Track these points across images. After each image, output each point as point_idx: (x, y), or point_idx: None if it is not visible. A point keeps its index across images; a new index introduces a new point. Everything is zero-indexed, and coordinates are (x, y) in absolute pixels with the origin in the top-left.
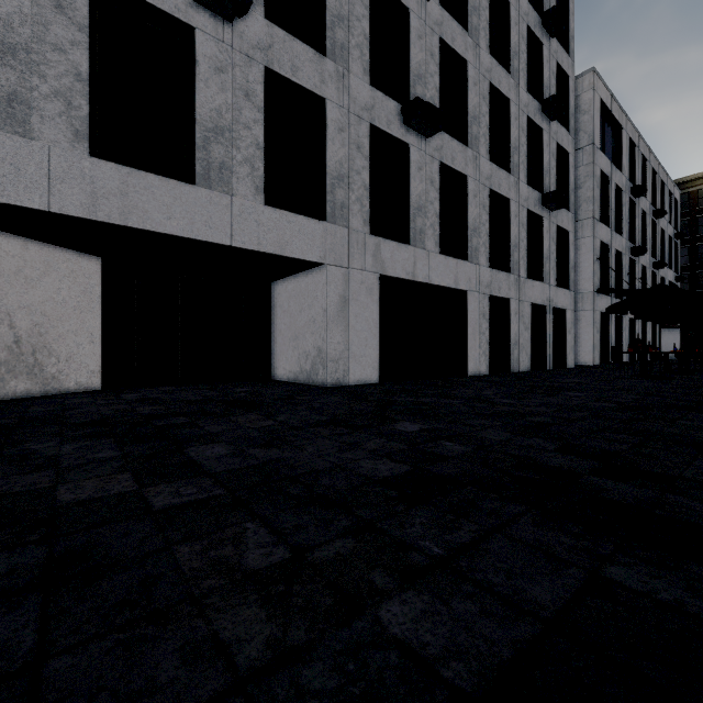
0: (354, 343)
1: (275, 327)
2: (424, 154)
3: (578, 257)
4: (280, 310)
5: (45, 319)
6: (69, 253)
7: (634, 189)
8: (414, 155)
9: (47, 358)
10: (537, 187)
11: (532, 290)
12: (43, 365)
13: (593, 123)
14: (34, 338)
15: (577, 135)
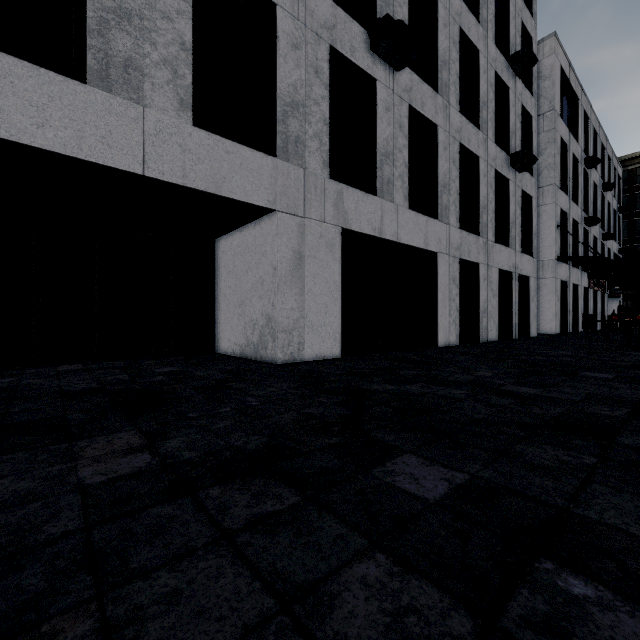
0: (311, 309)
1: (219, 292)
2: (392, 93)
3: (538, 225)
4: (225, 271)
5: None
6: None
7: (588, 160)
8: (381, 92)
9: None
10: (503, 148)
11: (499, 255)
12: None
13: (554, 89)
14: None
15: (537, 101)
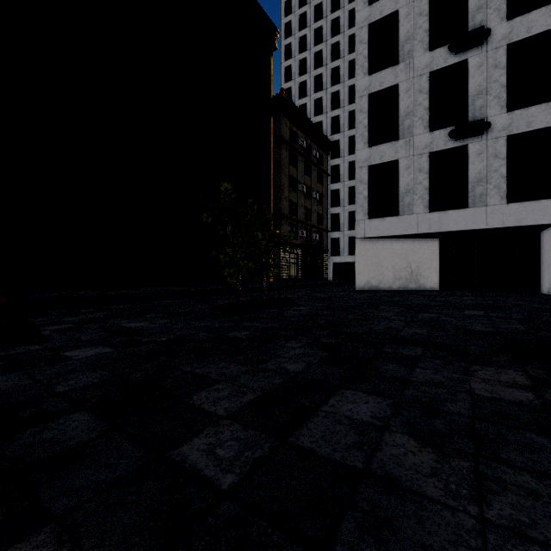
0: None
1: (541, 260)
2: None
3: None
4: (543, 250)
5: (419, 264)
6: (427, 239)
7: None
8: None
9: (420, 278)
10: None
11: None
12: (419, 280)
13: None
14: (416, 271)
15: None
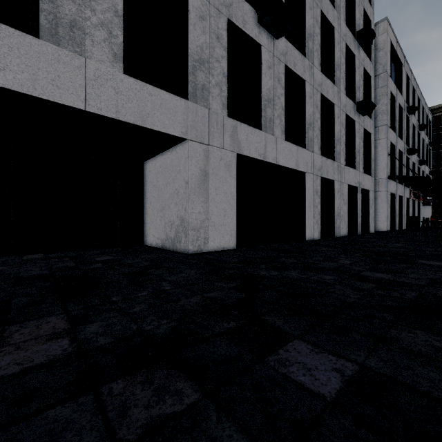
0: (214, 213)
1: (146, 200)
2: (273, 56)
3: (375, 153)
4: (150, 185)
5: None
6: None
7: (409, 108)
8: (265, 55)
9: None
10: (351, 99)
11: (348, 175)
12: None
13: (386, 57)
14: None
15: (374, 66)
